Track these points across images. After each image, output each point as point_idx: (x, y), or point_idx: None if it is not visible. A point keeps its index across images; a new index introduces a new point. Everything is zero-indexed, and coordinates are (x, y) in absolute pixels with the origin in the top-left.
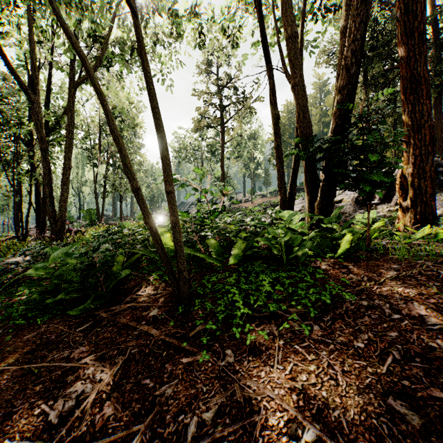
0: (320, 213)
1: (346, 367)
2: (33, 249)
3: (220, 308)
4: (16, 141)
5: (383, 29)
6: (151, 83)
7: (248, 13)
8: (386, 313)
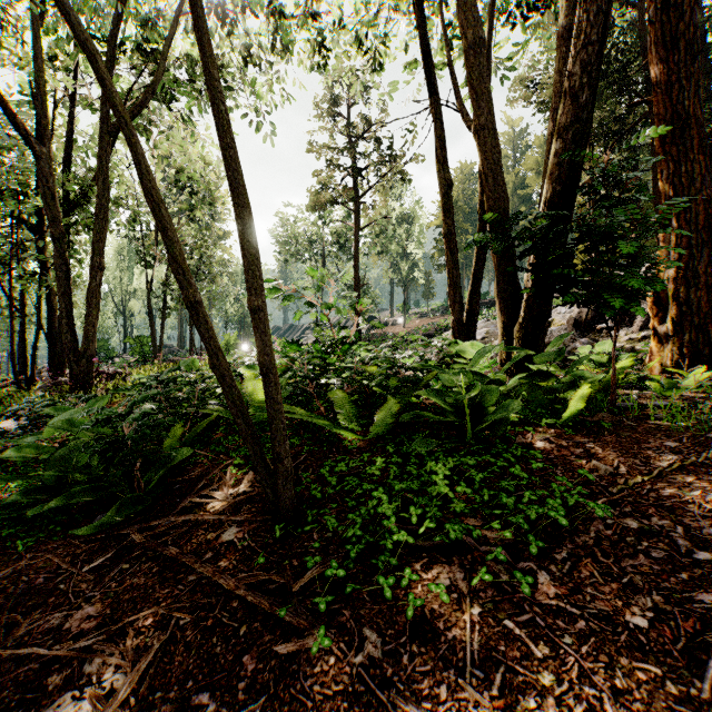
0: (523, 345)
1: (619, 680)
2: (31, 407)
3: (353, 531)
4: (17, 225)
5: (617, 44)
6: (220, 100)
7: (398, 14)
8: (680, 549)
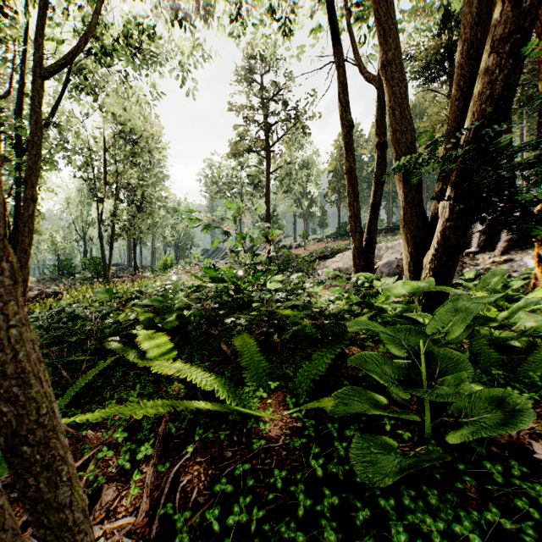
0: (434, 276)
1: None
2: None
3: None
4: None
5: None
6: None
7: None
8: None
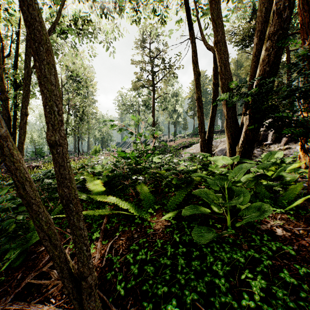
0: (242, 155)
1: None
2: None
3: None
4: None
5: None
6: None
7: None
8: None
